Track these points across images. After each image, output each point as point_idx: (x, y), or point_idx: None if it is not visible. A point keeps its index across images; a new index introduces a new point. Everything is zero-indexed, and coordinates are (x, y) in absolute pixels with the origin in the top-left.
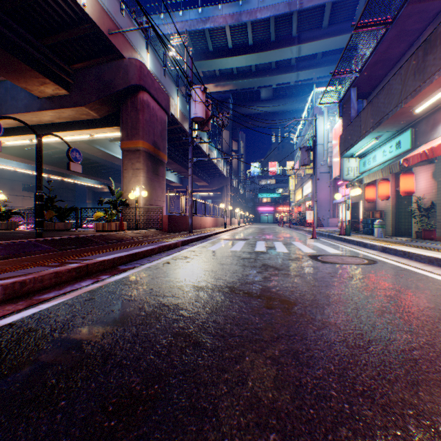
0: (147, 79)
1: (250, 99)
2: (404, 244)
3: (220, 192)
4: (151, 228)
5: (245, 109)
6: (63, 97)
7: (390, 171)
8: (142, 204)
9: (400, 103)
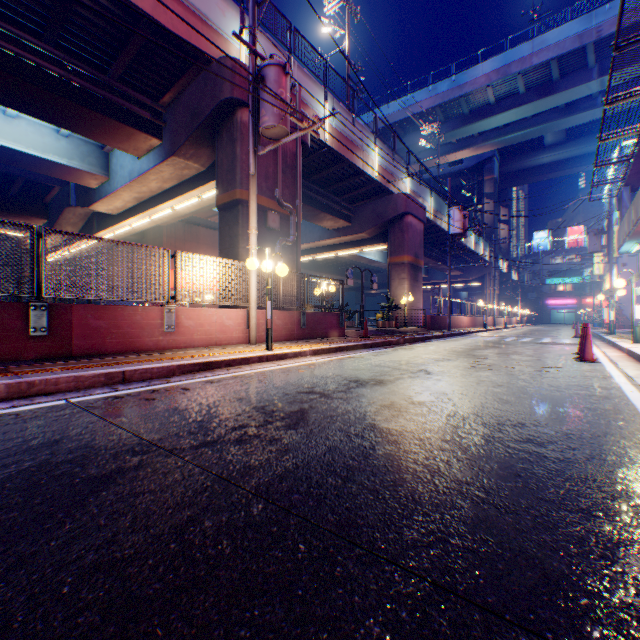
0: (410, 205)
1: (526, 149)
2: (627, 338)
3: (479, 283)
4: (416, 326)
5: (518, 164)
6: (346, 228)
7: (638, 277)
8: (406, 307)
9: (632, 228)
